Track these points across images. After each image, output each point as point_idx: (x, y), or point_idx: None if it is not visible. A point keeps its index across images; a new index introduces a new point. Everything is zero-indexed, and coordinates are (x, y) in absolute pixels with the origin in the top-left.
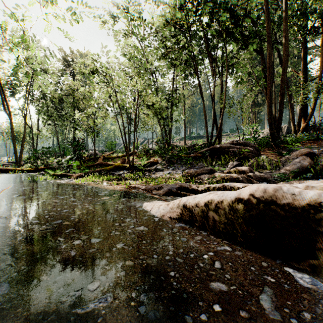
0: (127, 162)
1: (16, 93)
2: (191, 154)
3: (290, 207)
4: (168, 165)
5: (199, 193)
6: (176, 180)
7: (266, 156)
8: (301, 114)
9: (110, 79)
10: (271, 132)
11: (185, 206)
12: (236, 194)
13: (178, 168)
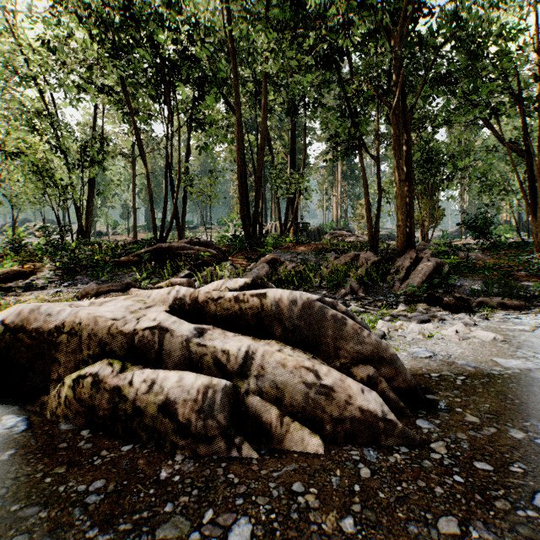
0: None
1: None
2: (123, 257)
3: (39, 332)
4: (64, 277)
5: None
6: None
7: (230, 263)
8: (288, 210)
9: None
10: (245, 230)
11: None
12: None
13: (84, 282)
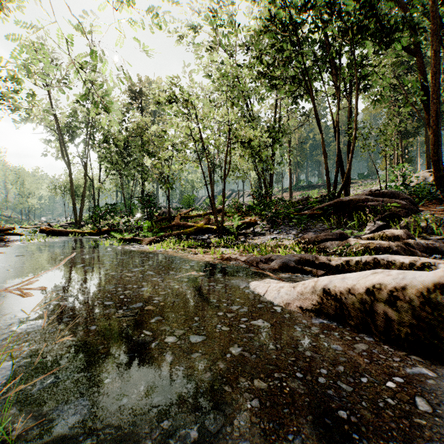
0: (213, 223)
1: (75, 137)
2: (303, 211)
3: None
4: (271, 227)
5: (331, 270)
6: (288, 249)
7: (430, 213)
8: None
9: (191, 110)
10: (437, 176)
11: (328, 292)
12: (434, 276)
13: (287, 231)
